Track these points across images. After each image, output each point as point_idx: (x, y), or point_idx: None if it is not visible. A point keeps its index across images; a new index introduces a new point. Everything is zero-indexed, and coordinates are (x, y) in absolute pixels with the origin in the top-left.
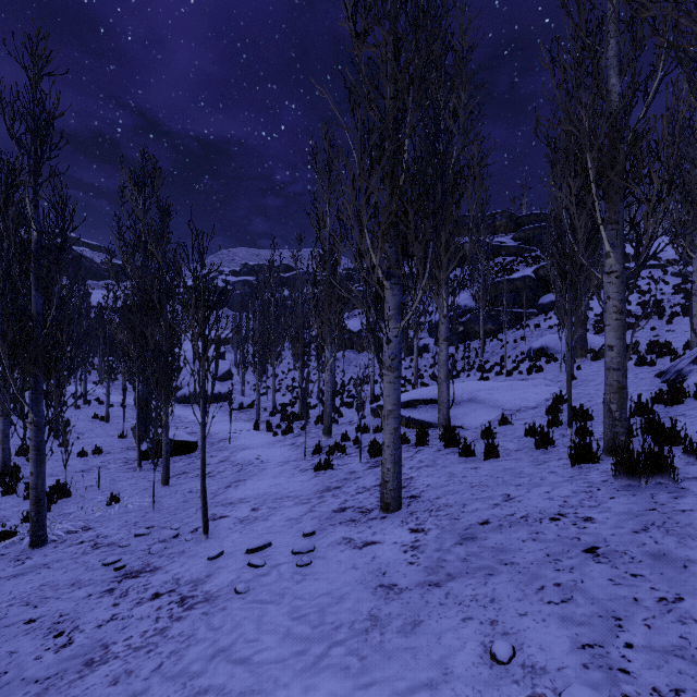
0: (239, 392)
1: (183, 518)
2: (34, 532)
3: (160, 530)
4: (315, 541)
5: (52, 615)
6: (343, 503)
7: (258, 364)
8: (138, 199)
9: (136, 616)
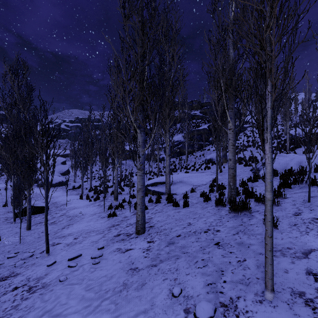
0: (73, 180)
1: (36, 246)
2: None
3: (23, 254)
4: (103, 251)
5: None
6: (119, 232)
7: (82, 167)
8: (14, 81)
9: (2, 301)
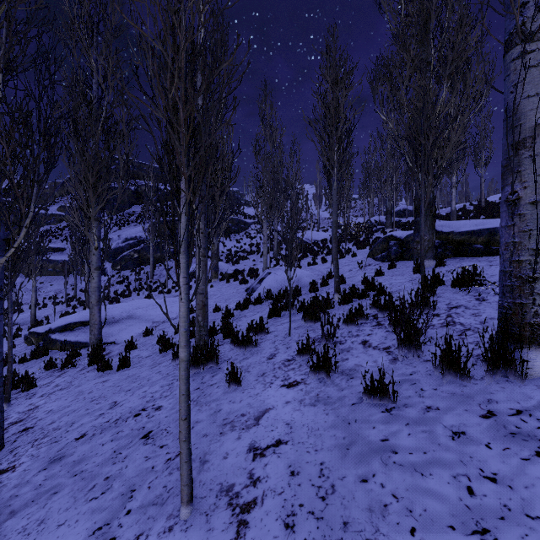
0: None
1: None
2: None
3: None
4: None
5: None
6: None
7: None
8: None
9: None
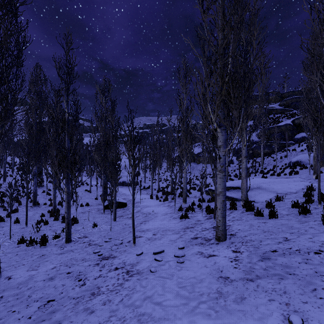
0: (143, 181)
1: (123, 236)
2: (67, 236)
3: (114, 240)
4: (184, 252)
5: (76, 272)
6: (196, 235)
7: (152, 169)
8: (103, 98)
9: (109, 276)
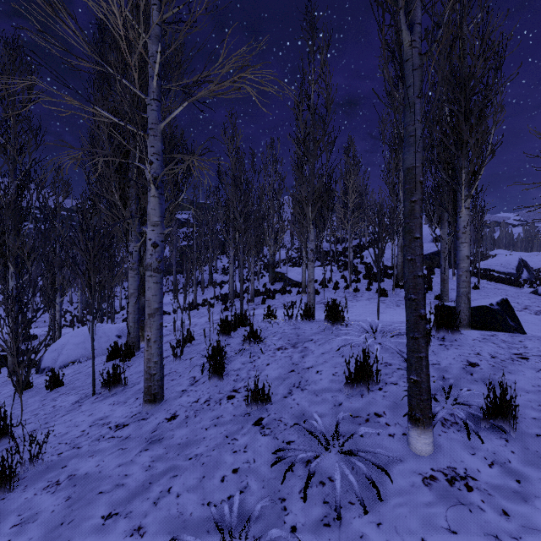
0: None
1: None
2: None
3: None
4: None
5: None
6: None
7: None
8: None
9: None
